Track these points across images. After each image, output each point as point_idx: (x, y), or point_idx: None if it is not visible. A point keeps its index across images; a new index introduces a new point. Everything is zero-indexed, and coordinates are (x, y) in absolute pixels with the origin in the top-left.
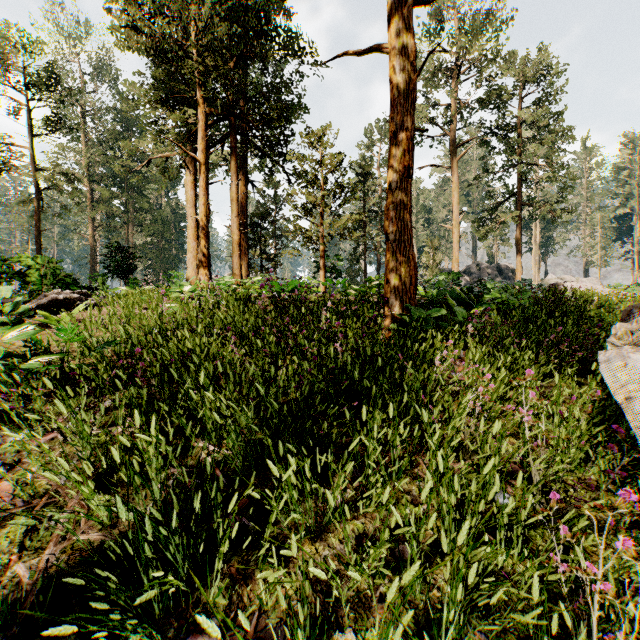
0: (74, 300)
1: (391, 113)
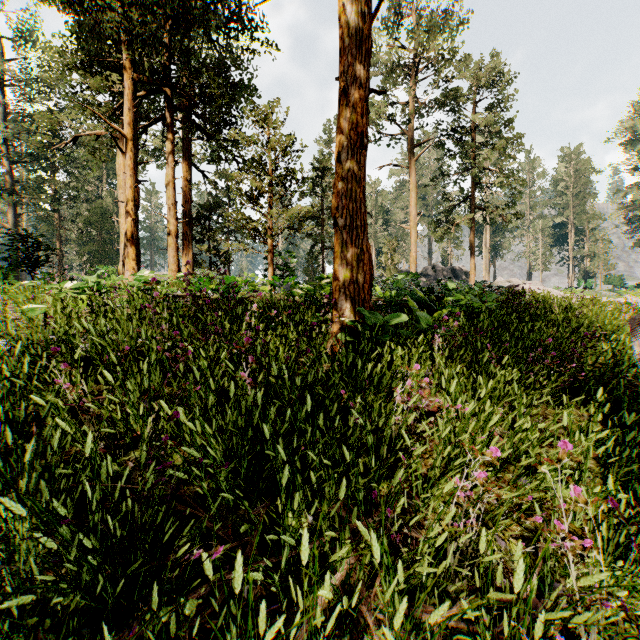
0: None
1: (341, 67)
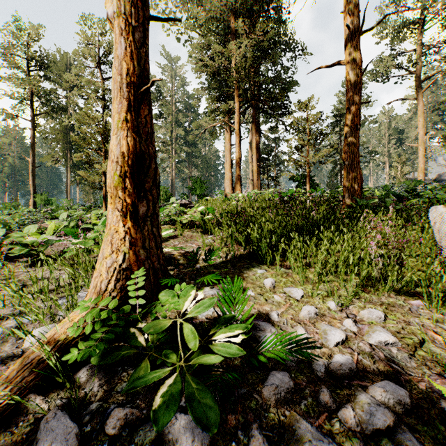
0: (186, 204)
1: (346, 97)
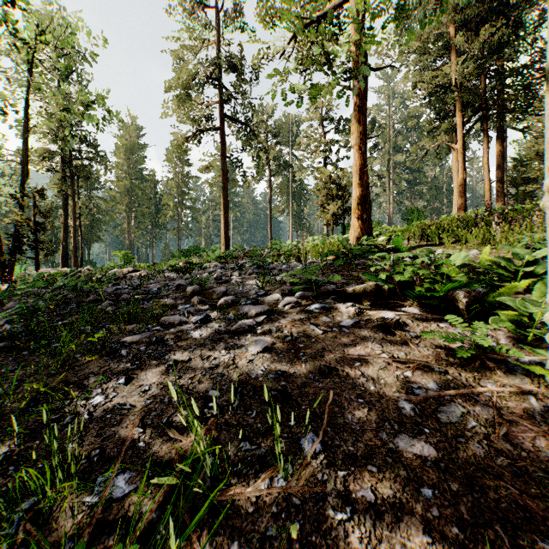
0: None
1: None
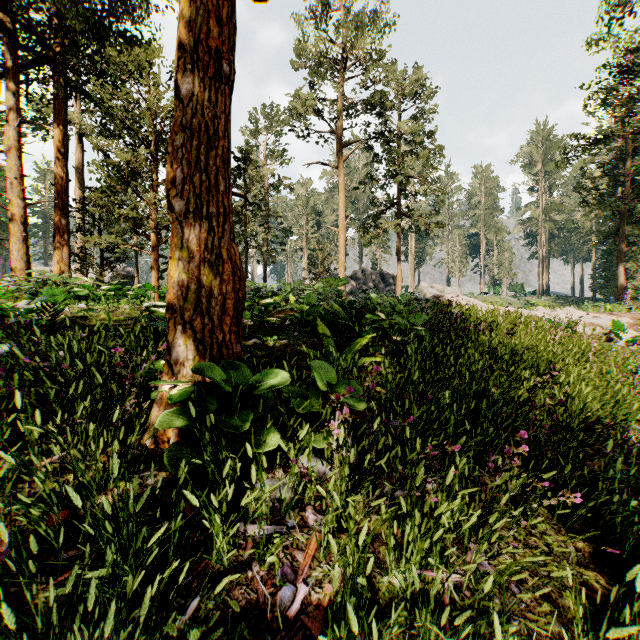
0: None
1: None
